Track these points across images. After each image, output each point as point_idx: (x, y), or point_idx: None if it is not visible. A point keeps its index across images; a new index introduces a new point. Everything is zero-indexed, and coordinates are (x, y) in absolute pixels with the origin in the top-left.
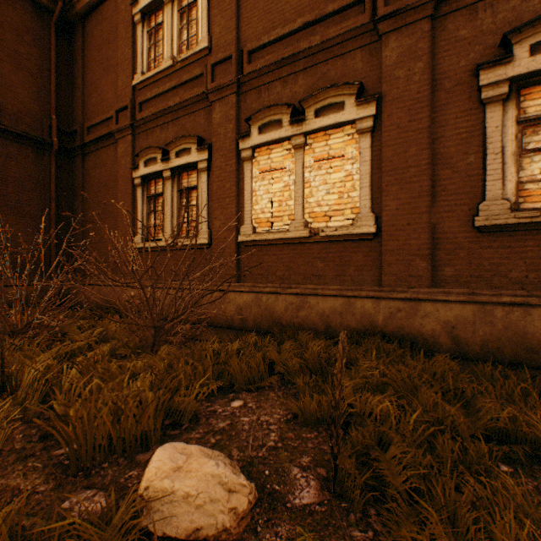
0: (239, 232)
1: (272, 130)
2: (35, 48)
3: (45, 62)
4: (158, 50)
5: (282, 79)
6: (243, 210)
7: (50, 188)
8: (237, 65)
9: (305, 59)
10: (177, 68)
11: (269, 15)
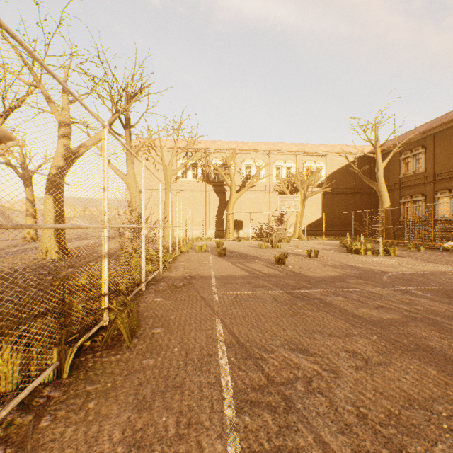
0: (434, 217)
1: (443, 194)
2: (367, 169)
3: (369, 171)
4: (407, 167)
5: (446, 182)
6: (435, 212)
7: (371, 204)
8: (433, 178)
9: (452, 178)
10: (414, 174)
11: (442, 166)
